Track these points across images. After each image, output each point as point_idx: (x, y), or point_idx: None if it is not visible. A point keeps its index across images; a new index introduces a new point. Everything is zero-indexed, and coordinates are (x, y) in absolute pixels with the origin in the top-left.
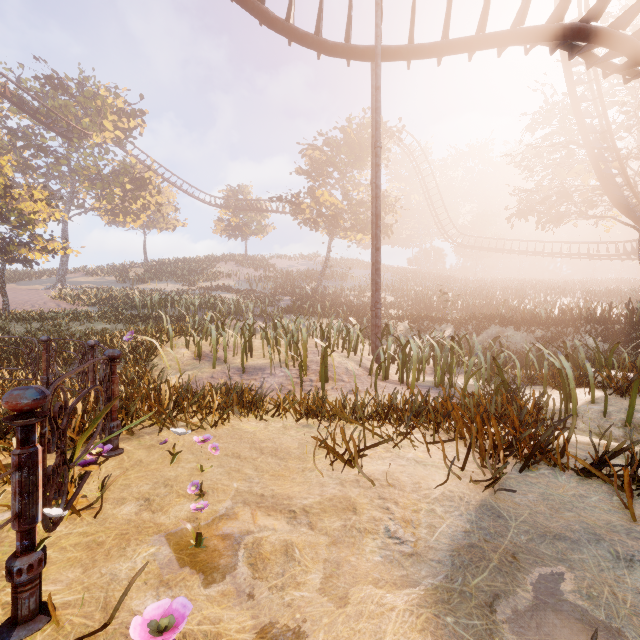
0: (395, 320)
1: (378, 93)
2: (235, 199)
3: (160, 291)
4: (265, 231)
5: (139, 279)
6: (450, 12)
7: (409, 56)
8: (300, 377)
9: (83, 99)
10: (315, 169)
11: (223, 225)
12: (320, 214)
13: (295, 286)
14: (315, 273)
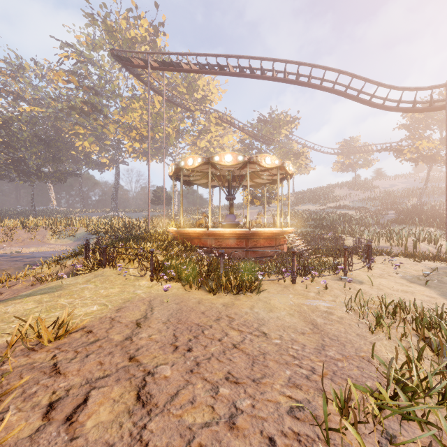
0: None
1: (446, 132)
2: (348, 148)
3: (308, 210)
4: (370, 164)
5: (294, 204)
6: None
7: None
8: (404, 249)
9: (274, 124)
10: (415, 122)
11: (339, 165)
12: (419, 156)
13: (397, 203)
14: (415, 190)
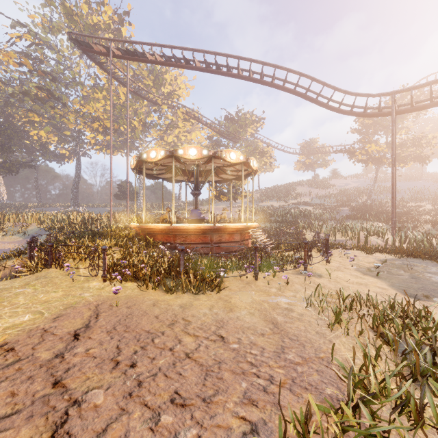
0: (420, 223)
1: (392, 136)
2: (308, 148)
3: (272, 206)
4: (327, 164)
5: (259, 200)
6: (432, 95)
7: (411, 112)
8: (357, 243)
9: (240, 122)
10: (365, 127)
11: (300, 164)
12: (368, 158)
13: (350, 200)
14: (365, 189)
